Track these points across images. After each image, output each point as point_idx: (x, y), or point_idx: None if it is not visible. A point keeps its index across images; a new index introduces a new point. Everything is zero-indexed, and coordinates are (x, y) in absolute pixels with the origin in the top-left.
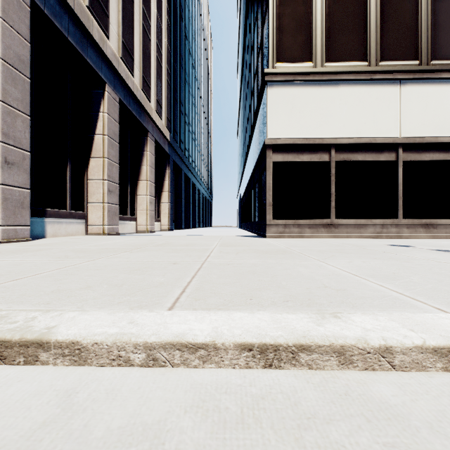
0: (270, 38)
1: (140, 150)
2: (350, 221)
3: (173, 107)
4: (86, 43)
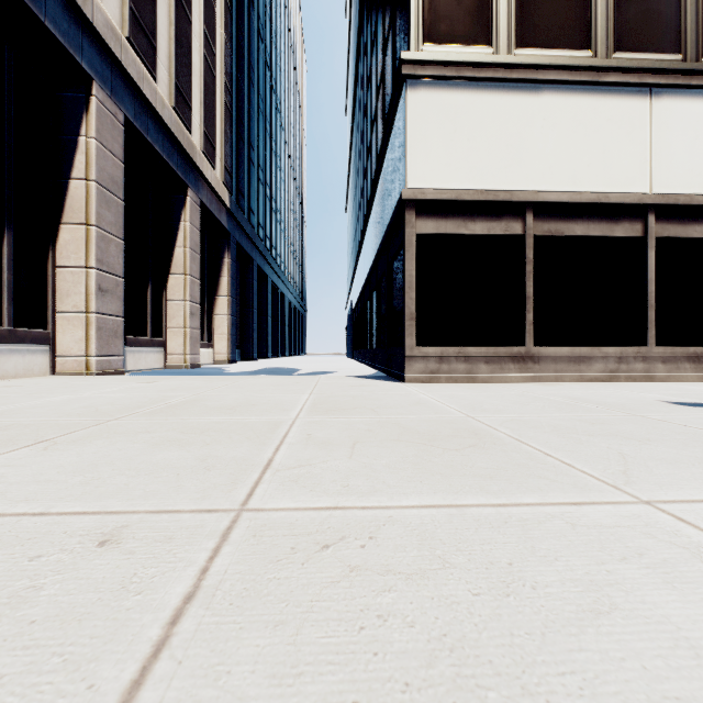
0: None
1: (173, 220)
2: (562, 349)
3: (236, 150)
4: None
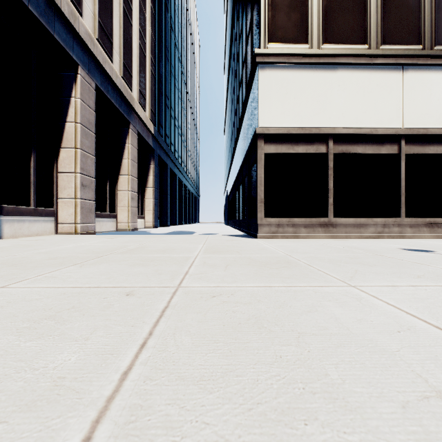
0: (261, 15)
1: (121, 143)
2: (349, 219)
3: (158, 99)
4: (53, 16)
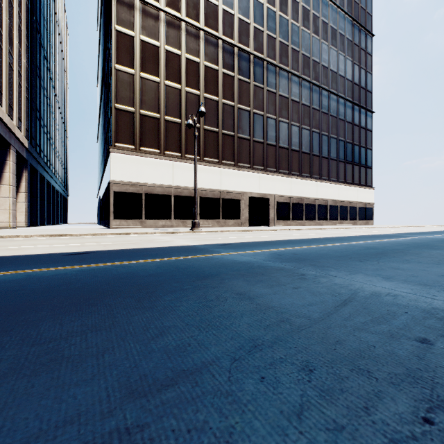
0: (112, 130)
1: (2, 159)
2: (152, 220)
3: (30, 116)
4: None
